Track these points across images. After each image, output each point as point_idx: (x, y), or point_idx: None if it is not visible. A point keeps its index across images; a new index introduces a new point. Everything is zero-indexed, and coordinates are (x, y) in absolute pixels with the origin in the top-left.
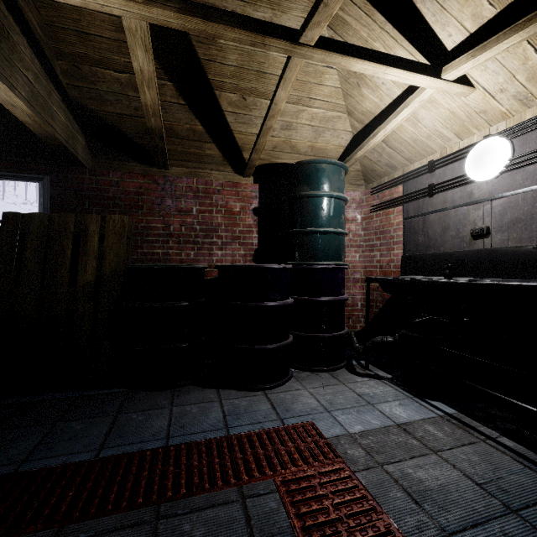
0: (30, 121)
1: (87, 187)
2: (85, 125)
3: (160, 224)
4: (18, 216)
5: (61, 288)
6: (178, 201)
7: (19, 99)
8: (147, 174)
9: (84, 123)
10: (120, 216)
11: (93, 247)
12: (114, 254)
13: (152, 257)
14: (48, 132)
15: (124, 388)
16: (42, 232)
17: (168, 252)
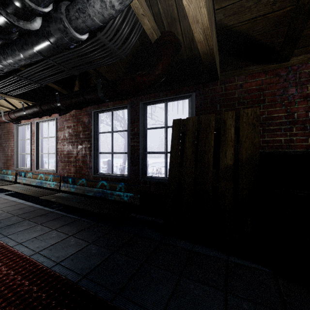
0: (202, 37)
1: (218, 94)
2: (221, 44)
3: (282, 113)
4: (180, 121)
5: (208, 169)
6: (302, 88)
7: (205, 8)
8: (268, 71)
9: (221, 43)
10: (252, 109)
11: (230, 138)
12: (249, 142)
13: (273, 144)
14: (209, 46)
15: (266, 268)
16: (194, 129)
17: (290, 139)
